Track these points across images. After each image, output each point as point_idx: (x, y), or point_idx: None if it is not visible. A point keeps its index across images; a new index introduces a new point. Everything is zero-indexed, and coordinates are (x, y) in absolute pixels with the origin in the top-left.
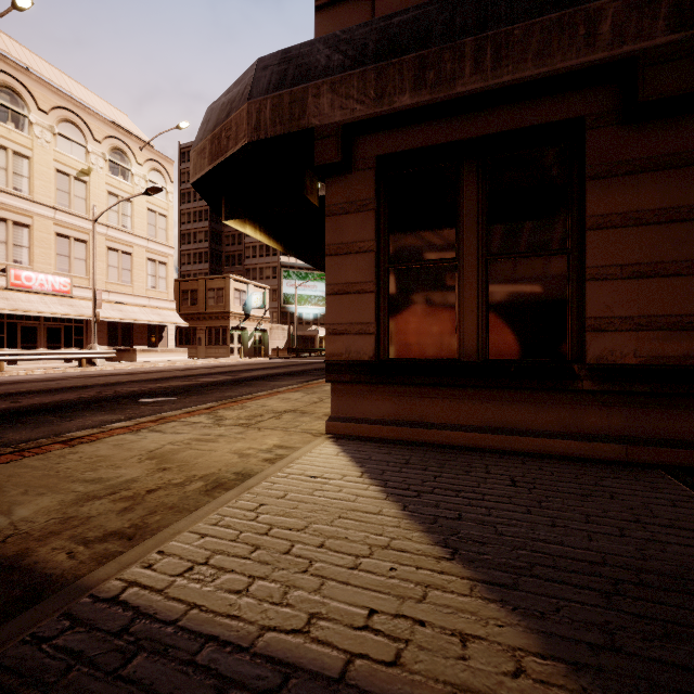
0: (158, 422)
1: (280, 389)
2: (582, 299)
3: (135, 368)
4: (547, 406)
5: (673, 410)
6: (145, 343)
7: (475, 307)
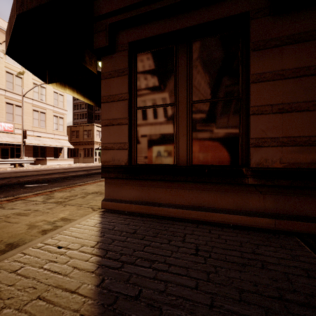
0: (11, 200)
1: (102, 179)
2: (248, 127)
3: (43, 168)
4: (227, 193)
5: (304, 197)
6: (52, 156)
7: (185, 132)
